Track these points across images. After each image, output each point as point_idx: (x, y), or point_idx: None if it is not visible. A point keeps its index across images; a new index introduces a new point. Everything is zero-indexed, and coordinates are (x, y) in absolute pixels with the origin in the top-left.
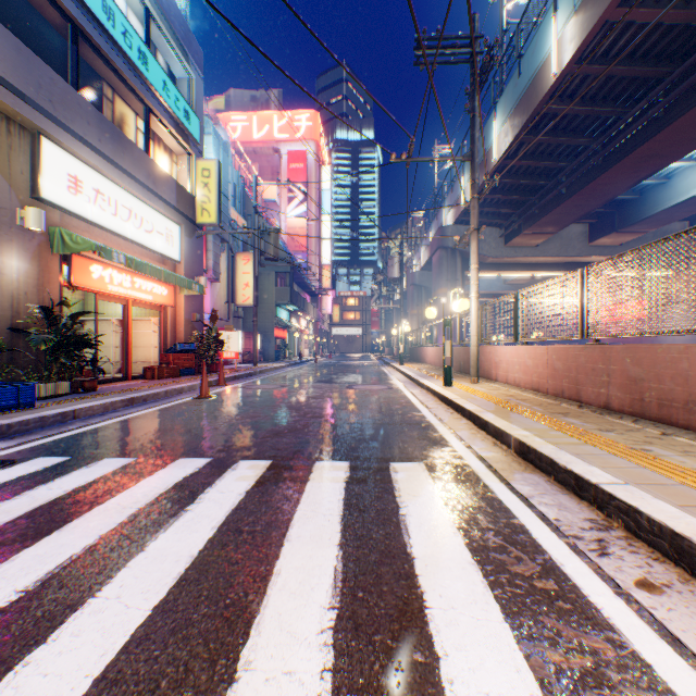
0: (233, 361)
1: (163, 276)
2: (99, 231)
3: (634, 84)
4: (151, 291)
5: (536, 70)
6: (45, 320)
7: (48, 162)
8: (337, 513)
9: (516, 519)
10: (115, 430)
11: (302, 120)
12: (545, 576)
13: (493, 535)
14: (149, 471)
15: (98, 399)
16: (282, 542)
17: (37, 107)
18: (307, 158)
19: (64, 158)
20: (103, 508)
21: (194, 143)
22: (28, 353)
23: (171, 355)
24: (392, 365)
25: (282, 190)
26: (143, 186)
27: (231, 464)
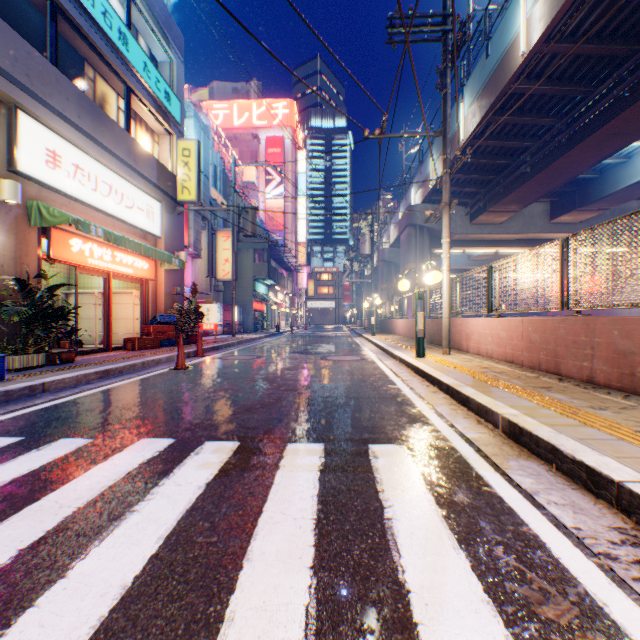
0: (213, 332)
1: (143, 250)
2: (80, 206)
3: (600, 63)
4: (132, 265)
5: (504, 51)
6: (20, 292)
7: (25, 136)
8: (310, 517)
9: (525, 526)
10: (82, 404)
11: (279, 108)
12: (589, 627)
13: (503, 552)
14: (103, 455)
15: (72, 371)
16: (240, 562)
17: (13, 80)
18: (284, 143)
19: (42, 132)
20: (36, 507)
21: (174, 123)
22: (1, 325)
23: (151, 326)
24: (363, 336)
25: (260, 173)
26: (123, 163)
27: (194, 447)
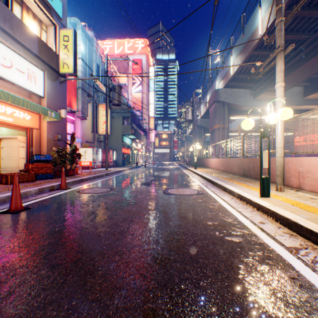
0: (95, 166)
1: (9, 99)
2: None
3: None
4: (11, 115)
5: None
6: None
7: None
8: None
9: None
10: None
11: (139, 43)
12: None
13: None
14: None
15: None
16: None
17: None
18: (142, 62)
19: None
20: None
21: (56, 16)
22: None
23: (30, 164)
24: (189, 169)
25: (129, 79)
26: None
27: None
